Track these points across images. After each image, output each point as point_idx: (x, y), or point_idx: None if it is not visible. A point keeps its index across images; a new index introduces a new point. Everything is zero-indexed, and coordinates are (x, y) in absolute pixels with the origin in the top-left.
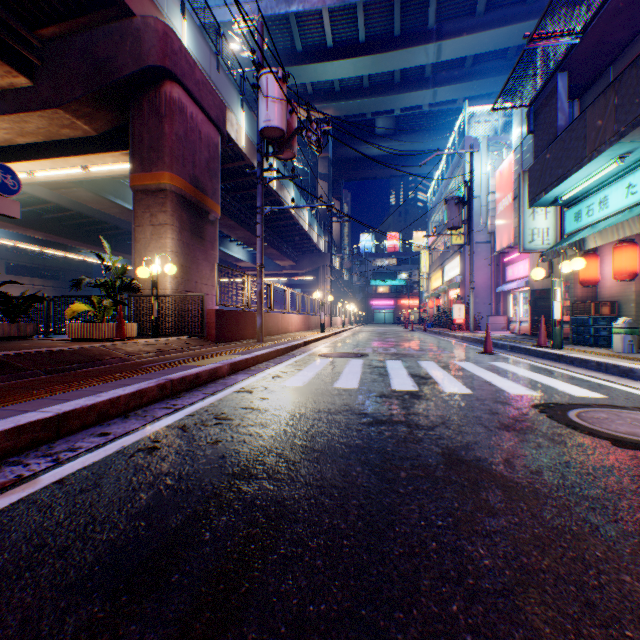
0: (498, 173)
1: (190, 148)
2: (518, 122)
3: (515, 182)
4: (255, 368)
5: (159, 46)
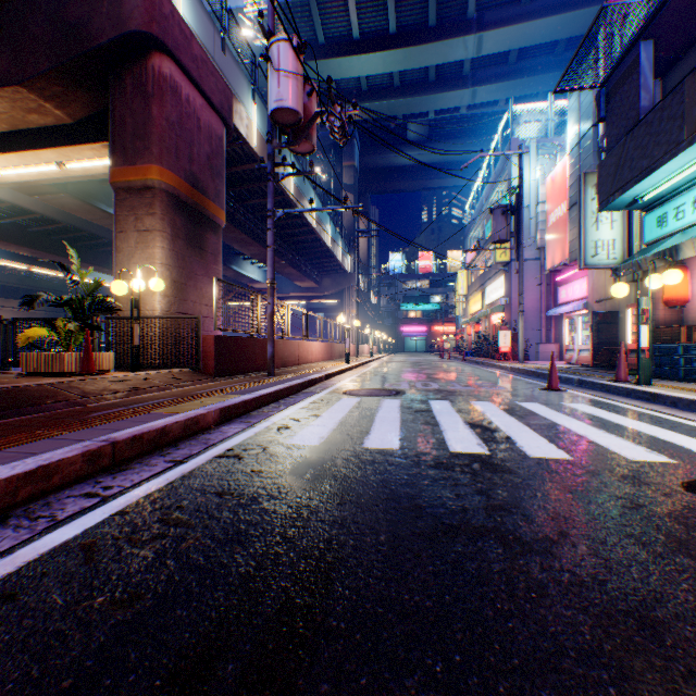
0: (549, 179)
1: (186, 138)
2: (575, 118)
3: (571, 188)
4: (257, 413)
5: (144, 7)
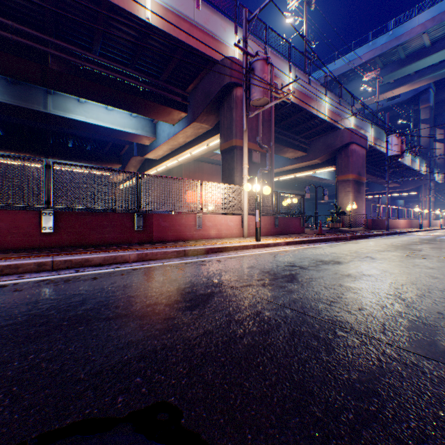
0: None
1: (356, 163)
2: None
3: None
4: (391, 235)
5: (348, 136)
